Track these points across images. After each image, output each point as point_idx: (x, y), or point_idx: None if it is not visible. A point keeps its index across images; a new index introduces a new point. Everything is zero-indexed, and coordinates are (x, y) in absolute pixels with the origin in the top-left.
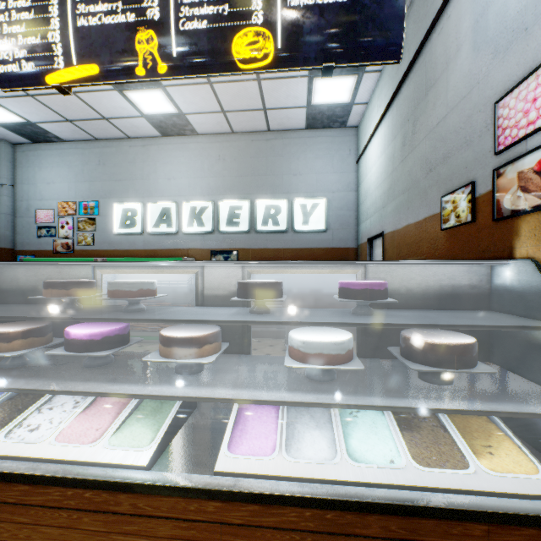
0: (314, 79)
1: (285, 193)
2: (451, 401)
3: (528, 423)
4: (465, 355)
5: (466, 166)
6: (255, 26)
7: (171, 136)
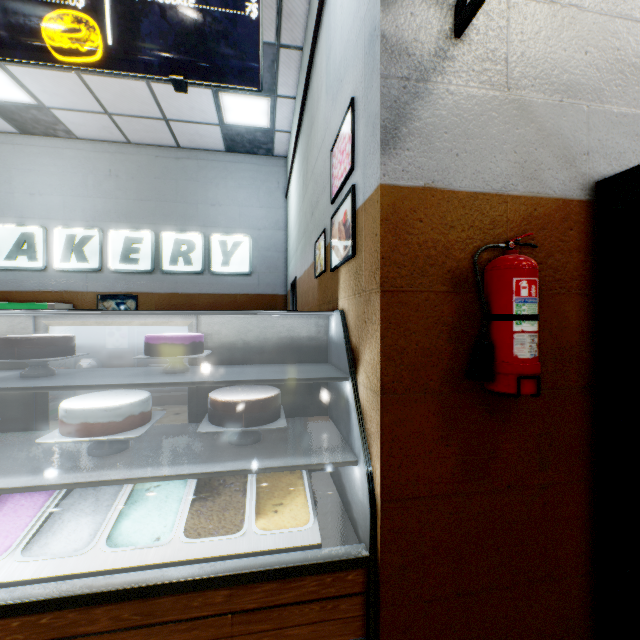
0: (221, 94)
1: (200, 227)
2: (228, 463)
3: (339, 474)
4: (255, 412)
5: (324, 213)
6: (75, 10)
7: (35, 135)
